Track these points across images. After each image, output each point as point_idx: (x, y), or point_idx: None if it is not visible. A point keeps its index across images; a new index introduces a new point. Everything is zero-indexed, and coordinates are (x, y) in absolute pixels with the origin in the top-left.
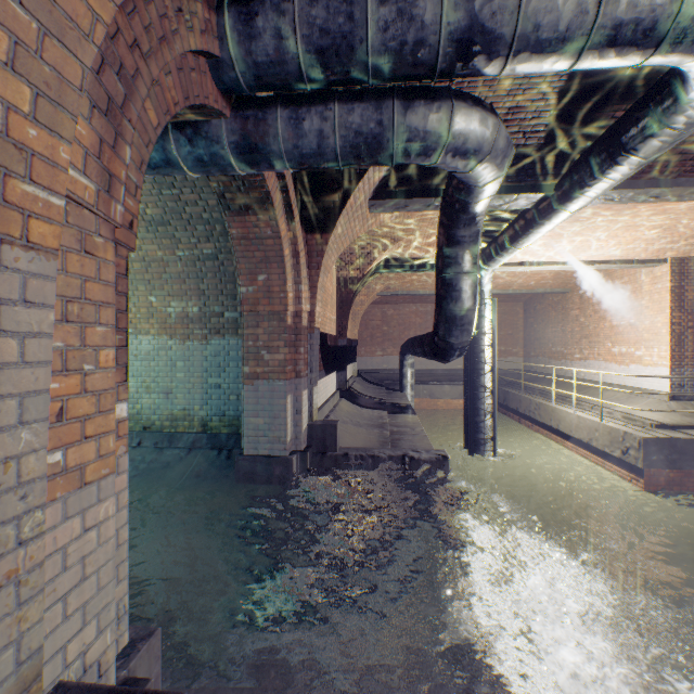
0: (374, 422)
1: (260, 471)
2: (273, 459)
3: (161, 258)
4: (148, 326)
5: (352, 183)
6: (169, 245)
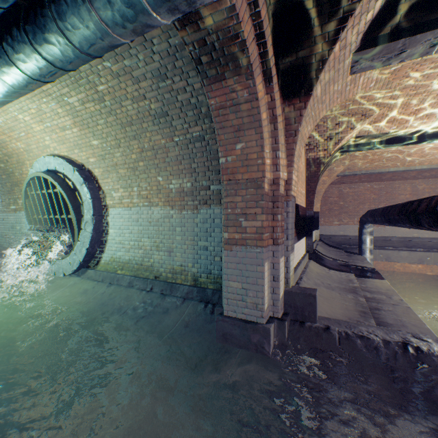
0: (344, 285)
1: (238, 334)
2: (250, 325)
3: (163, 145)
4: (157, 200)
5: (340, 22)
6: (168, 133)
